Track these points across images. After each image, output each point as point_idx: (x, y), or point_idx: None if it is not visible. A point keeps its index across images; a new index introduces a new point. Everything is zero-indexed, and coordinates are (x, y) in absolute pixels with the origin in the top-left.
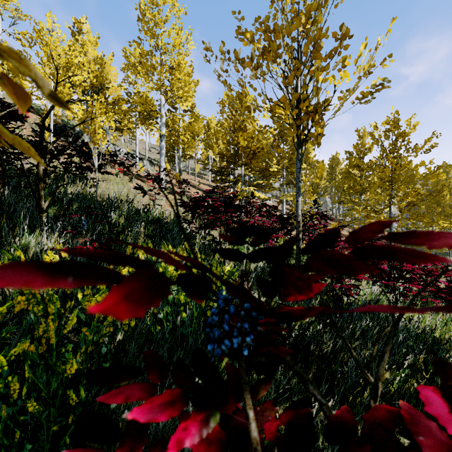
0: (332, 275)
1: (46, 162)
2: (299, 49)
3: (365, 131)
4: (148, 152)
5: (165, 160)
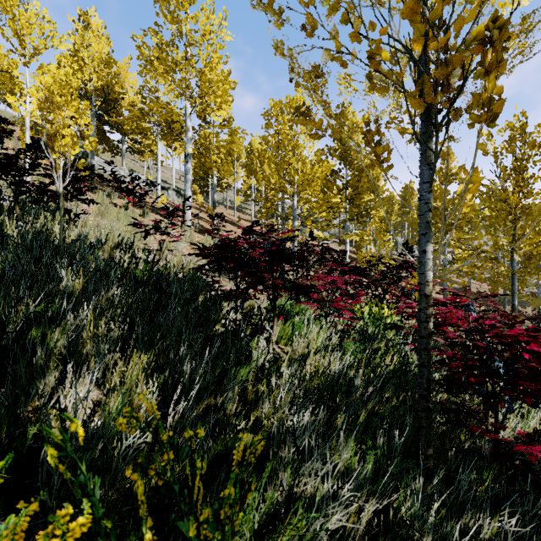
0: (496, 409)
1: None
2: None
3: (451, 151)
4: (178, 181)
5: (198, 191)
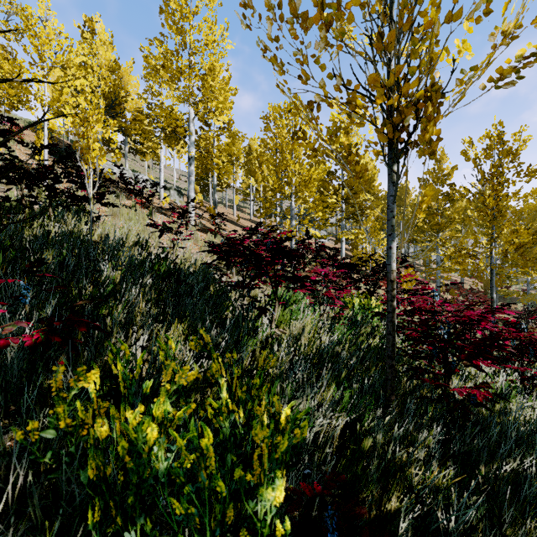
0: (445, 367)
1: (23, 189)
2: (392, 4)
3: (443, 152)
4: (178, 180)
5: (197, 190)
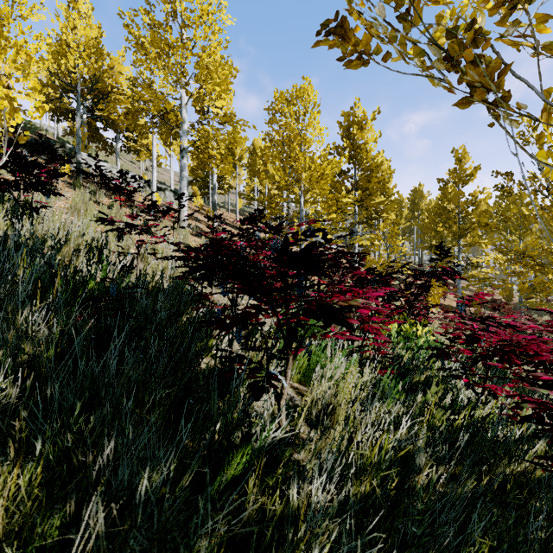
0: None
1: None
2: None
3: (465, 151)
4: (178, 183)
5: (198, 193)
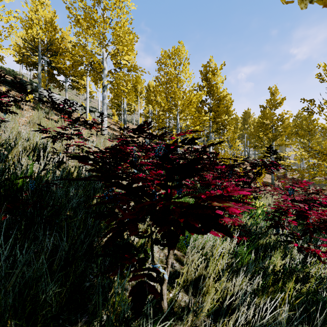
0: None
1: None
2: None
3: (276, 88)
4: None
5: (115, 114)
